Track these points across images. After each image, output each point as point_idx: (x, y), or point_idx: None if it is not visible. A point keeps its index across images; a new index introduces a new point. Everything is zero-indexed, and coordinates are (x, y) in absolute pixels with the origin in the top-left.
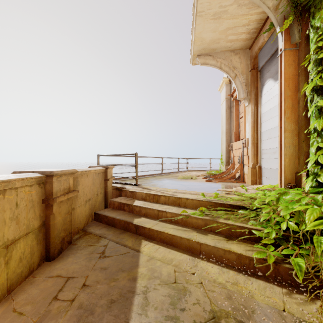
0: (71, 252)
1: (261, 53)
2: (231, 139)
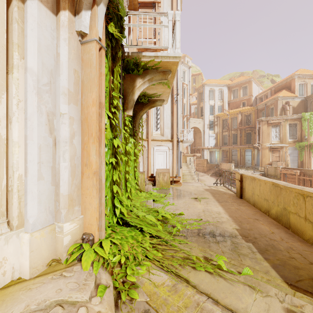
0: None
1: None
2: None
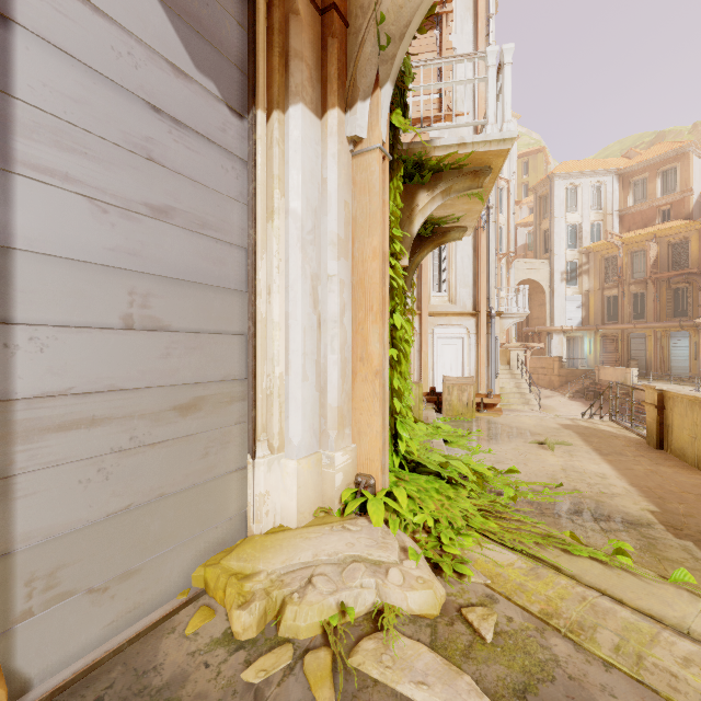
0: None
1: None
2: None
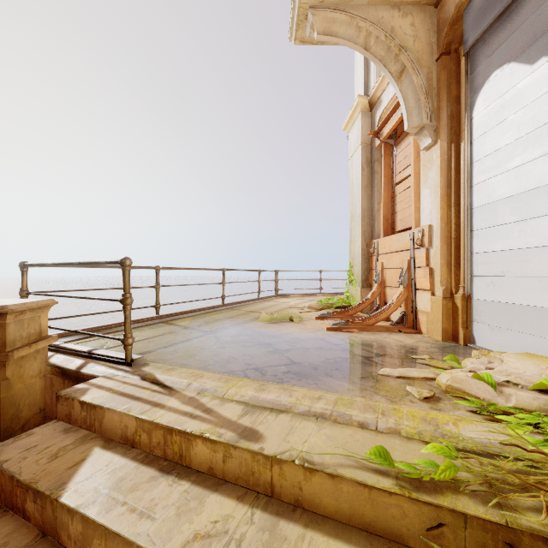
0: None
1: (474, 4)
2: (375, 230)
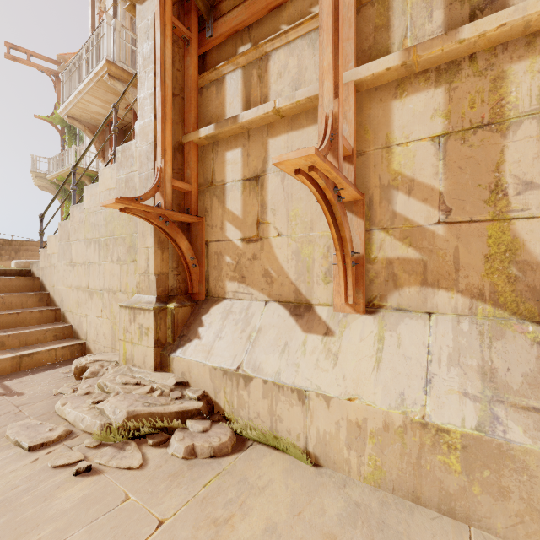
0: None
1: None
2: None
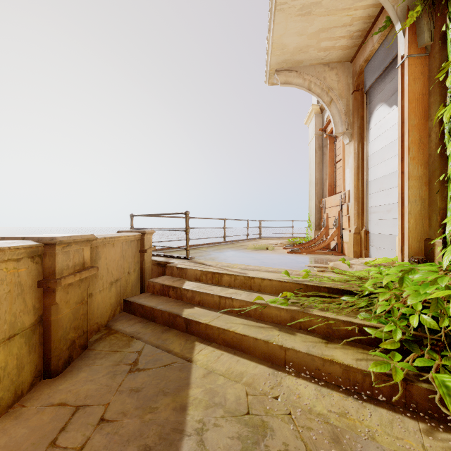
0: (86, 362)
1: (368, 66)
2: (324, 192)
